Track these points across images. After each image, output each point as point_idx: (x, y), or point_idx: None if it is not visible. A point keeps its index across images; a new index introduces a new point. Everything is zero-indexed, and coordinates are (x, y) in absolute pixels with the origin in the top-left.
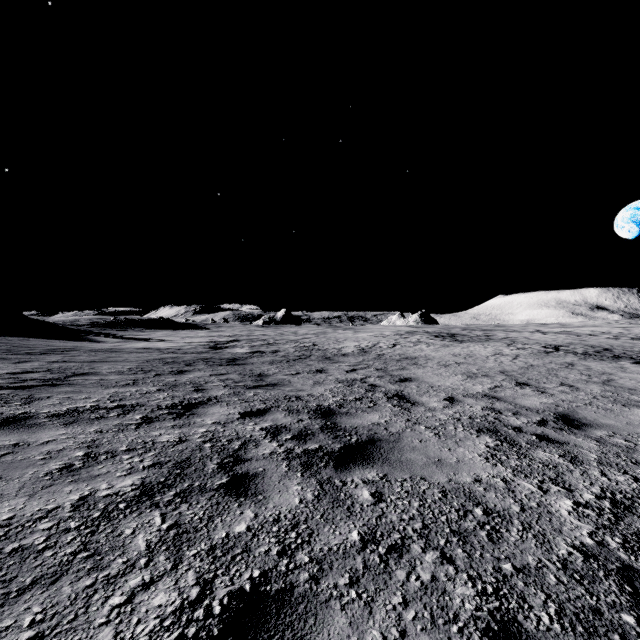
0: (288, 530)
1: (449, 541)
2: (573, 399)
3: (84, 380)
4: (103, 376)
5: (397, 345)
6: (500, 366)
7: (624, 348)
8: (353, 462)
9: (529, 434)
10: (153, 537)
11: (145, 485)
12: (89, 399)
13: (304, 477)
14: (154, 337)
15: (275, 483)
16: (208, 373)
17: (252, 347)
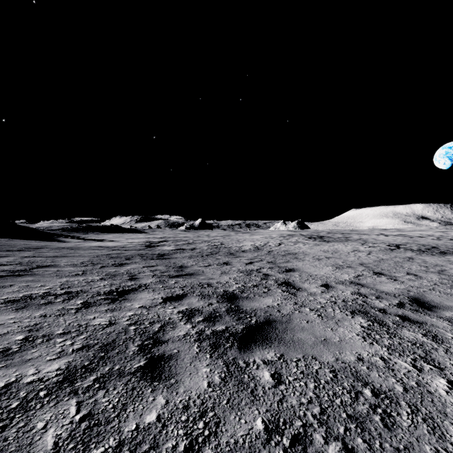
0: (196, 419)
1: (348, 428)
2: (419, 285)
3: (44, 271)
4: (60, 268)
5: (282, 244)
6: (359, 260)
7: (446, 246)
8: (254, 342)
9: (393, 315)
10: (63, 432)
11: (69, 369)
12: (43, 287)
13: (212, 358)
14: (106, 238)
15: (187, 365)
16: (142, 265)
17: (176, 246)
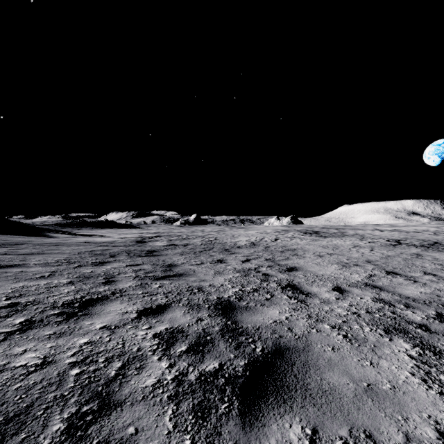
0: None
1: None
2: None
3: (3, 273)
4: (26, 268)
5: (278, 239)
6: (364, 256)
7: None
8: (264, 399)
9: (442, 335)
10: None
11: None
12: None
13: None
14: (98, 234)
15: None
16: (125, 264)
17: (169, 241)
